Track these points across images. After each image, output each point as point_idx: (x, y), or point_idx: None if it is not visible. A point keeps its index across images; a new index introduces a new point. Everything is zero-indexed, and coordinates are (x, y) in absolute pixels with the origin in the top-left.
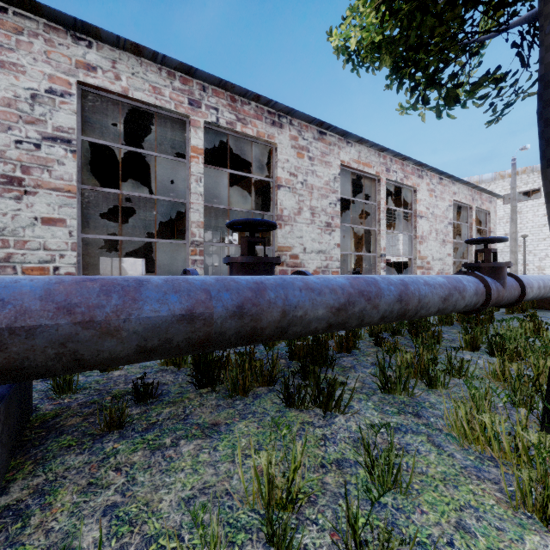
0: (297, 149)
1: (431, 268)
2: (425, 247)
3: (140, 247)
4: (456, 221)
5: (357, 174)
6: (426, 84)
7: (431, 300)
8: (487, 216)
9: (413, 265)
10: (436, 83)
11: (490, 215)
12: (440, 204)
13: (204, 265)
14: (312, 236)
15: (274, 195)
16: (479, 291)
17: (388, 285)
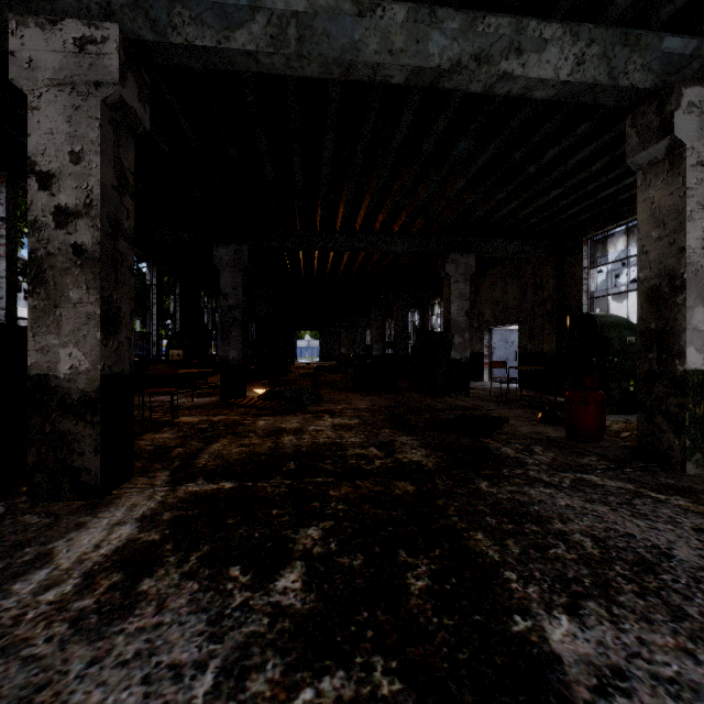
0: None
1: None
2: None
3: (512, 308)
4: None
5: None
6: None
7: None
8: None
9: None
10: None
11: None
12: None
13: (424, 334)
14: None
15: None
16: None
17: None
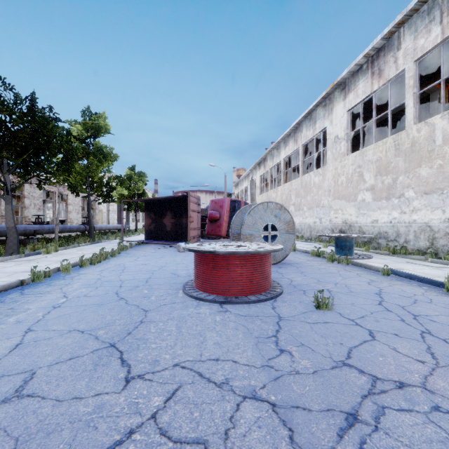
0: (30, 185)
1: (74, 222)
2: (72, 215)
3: None
4: (84, 202)
5: (47, 190)
6: (74, 191)
7: (75, 229)
8: (95, 202)
9: (67, 221)
10: (76, 192)
11: (96, 202)
12: (77, 200)
13: None
14: (35, 212)
15: (23, 200)
16: (84, 228)
17: (68, 226)
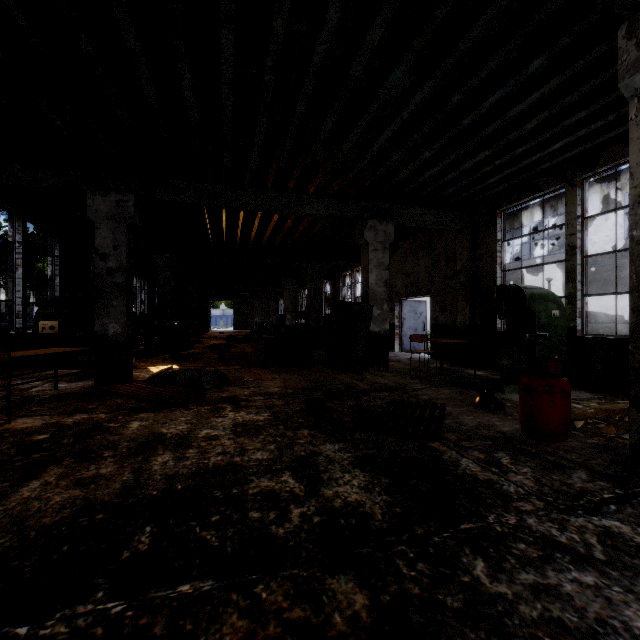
0: None
1: None
2: None
3: (423, 280)
4: None
5: None
6: None
7: None
8: None
9: None
10: None
11: None
12: None
13: (342, 305)
14: None
15: None
16: None
17: None
